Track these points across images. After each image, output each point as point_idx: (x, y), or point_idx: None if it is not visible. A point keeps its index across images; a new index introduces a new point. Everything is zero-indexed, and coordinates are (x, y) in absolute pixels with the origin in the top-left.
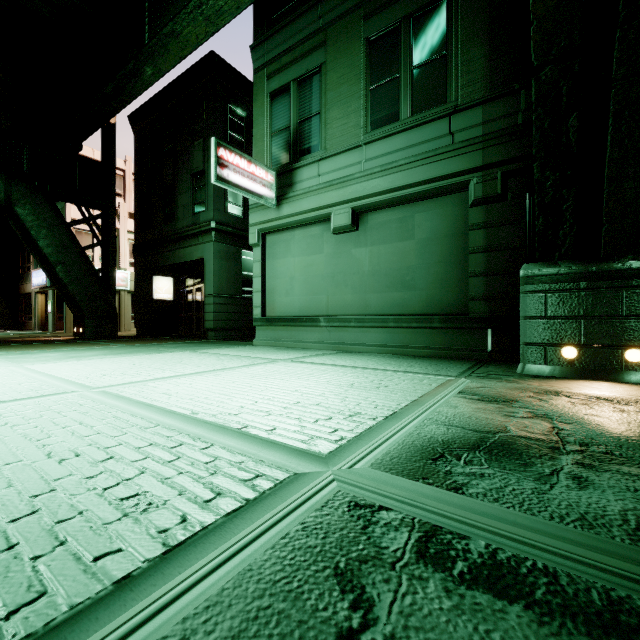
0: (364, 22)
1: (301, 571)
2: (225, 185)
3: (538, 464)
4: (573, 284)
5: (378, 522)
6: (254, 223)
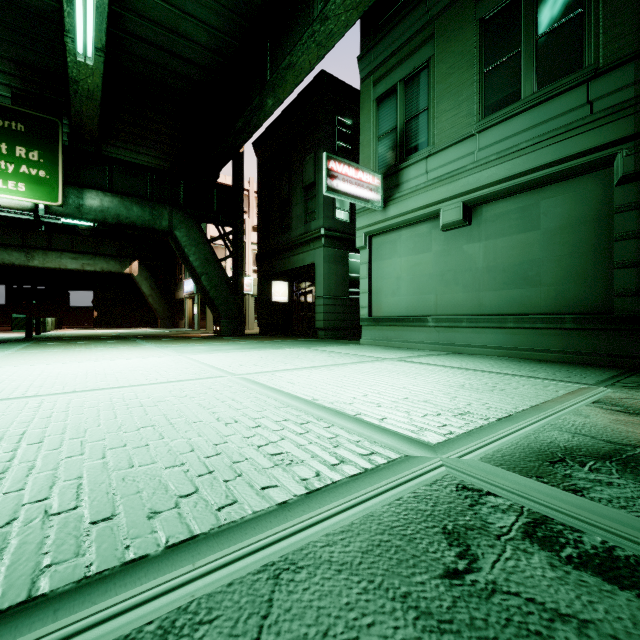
0: (477, 2)
1: (413, 524)
2: (335, 195)
3: None
4: None
5: (485, 503)
6: (361, 227)
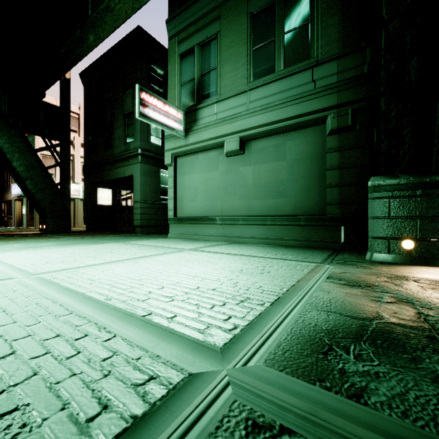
0: (249, 0)
1: None
2: (146, 120)
3: (426, 359)
4: (411, 192)
5: None
6: (168, 149)
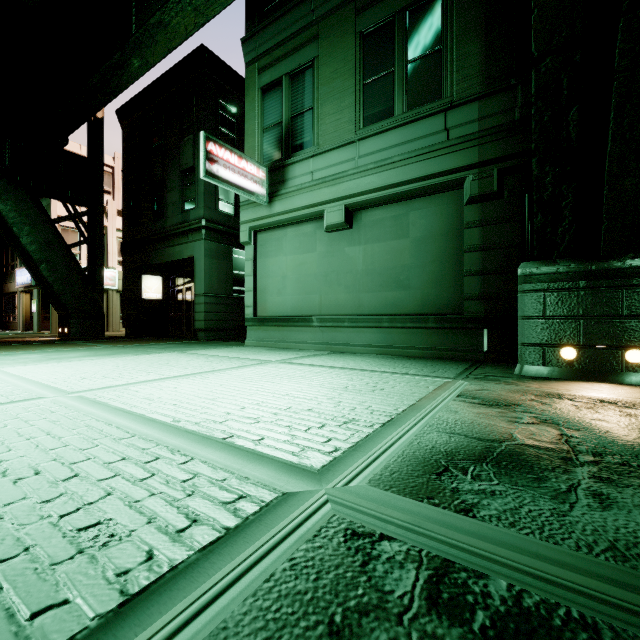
0: (358, 15)
1: (288, 629)
2: (215, 181)
3: (552, 478)
4: (572, 283)
5: (380, 556)
6: (245, 221)
